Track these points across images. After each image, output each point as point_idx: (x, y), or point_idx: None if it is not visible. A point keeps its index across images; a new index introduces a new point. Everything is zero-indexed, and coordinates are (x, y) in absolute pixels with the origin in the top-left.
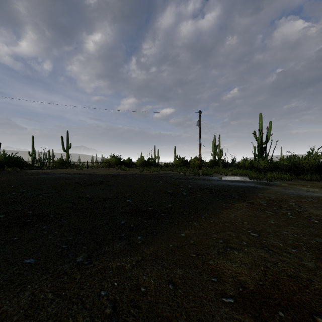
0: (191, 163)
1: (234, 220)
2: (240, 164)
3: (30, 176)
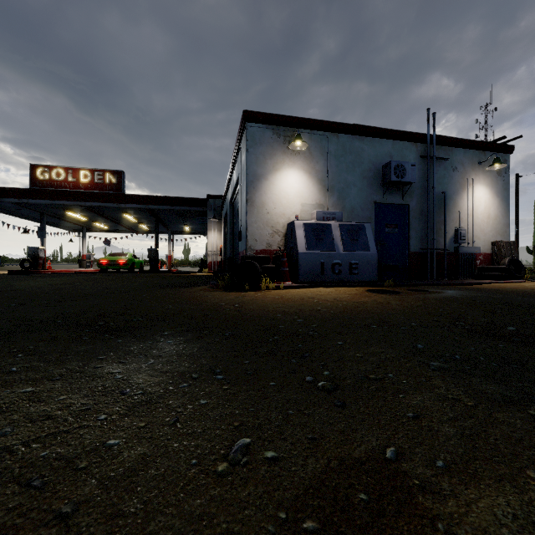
0: None
1: None
2: None
3: None
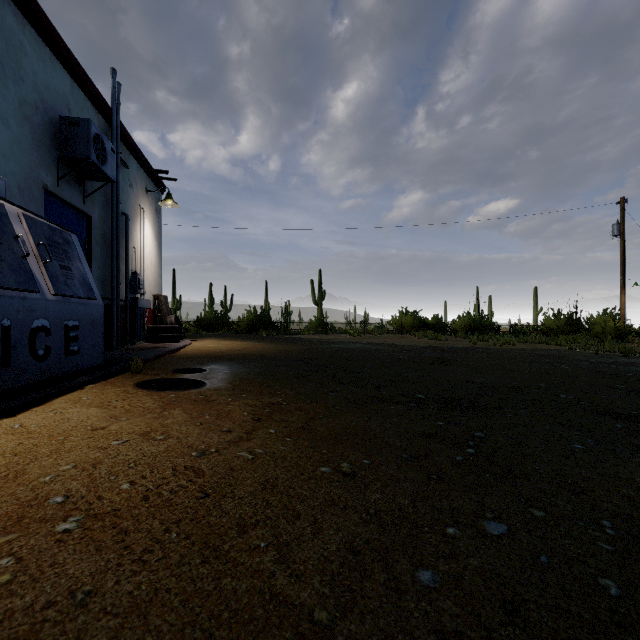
0: (595, 326)
1: None
2: None
3: (324, 345)
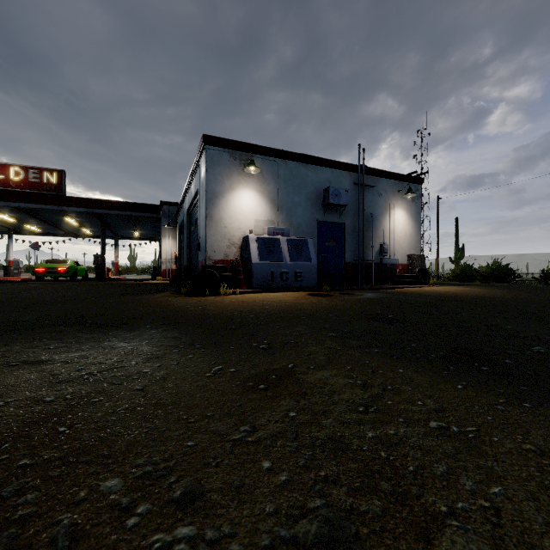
0: None
1: None
2: None
3: None
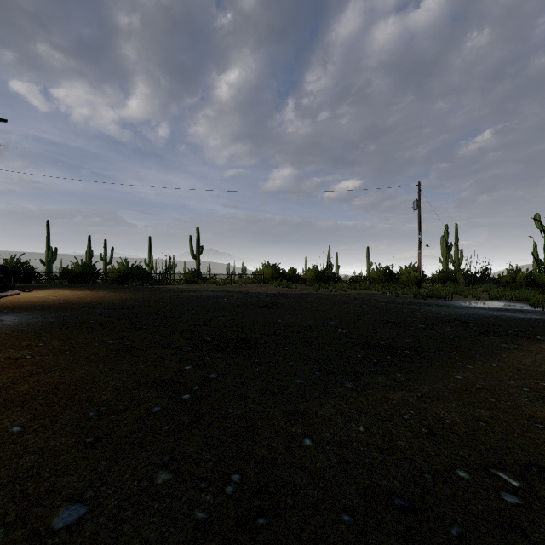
0: (402, 276)
1: (534, 366)
2: (503, 278)
3: (175, 293)
